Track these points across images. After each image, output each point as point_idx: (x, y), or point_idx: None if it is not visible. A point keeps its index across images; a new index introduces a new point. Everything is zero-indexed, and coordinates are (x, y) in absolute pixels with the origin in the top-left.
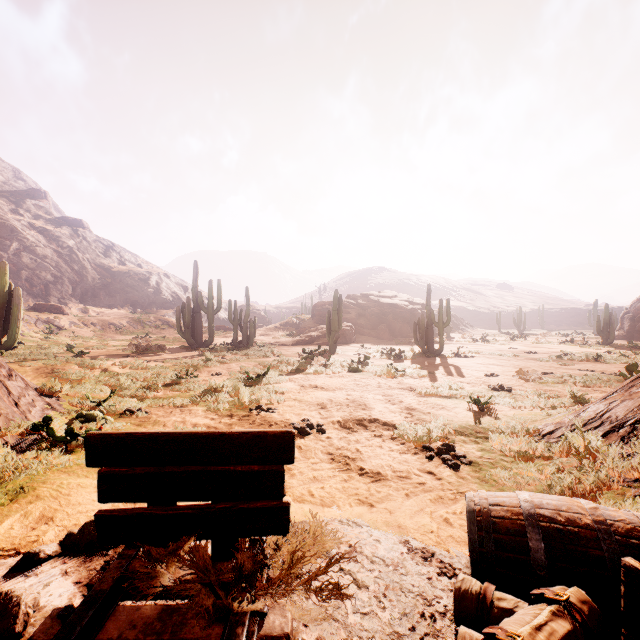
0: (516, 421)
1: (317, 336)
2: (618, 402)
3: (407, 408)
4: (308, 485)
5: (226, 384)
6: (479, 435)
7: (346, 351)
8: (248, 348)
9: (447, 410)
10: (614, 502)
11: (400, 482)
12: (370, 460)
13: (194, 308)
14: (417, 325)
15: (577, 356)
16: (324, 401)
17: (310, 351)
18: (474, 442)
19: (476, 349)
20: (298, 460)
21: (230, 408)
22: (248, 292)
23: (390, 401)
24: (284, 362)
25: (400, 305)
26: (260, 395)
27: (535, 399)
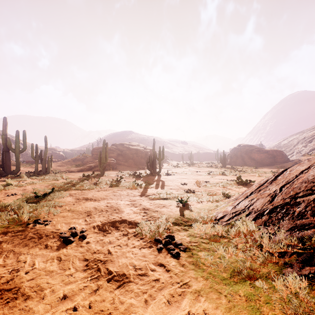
0: (203, 212)
1: (94, 166)
2: (255, 199)
3: (144, 209)
4: (55, 309)
5: (11, 204)
6: (186, 223)
7: (110, 174)
8: (46, 174)
9: (166, 208)
10: (275, 271)
11: (140, 282)
12: (118, 260)
13: (3, 149)
14: (148, 159)
15: (215, 172)
16: (91, 209)
17: (87, 175)
18: (184, 230)
19: (175, 171)
20: (54, 274)
21: (9, 225)
22: (46, 139)
23: (134, 205)
24: (69, 183)
25: (140, 149)
26: (40, 210)
27: (207, 196)
